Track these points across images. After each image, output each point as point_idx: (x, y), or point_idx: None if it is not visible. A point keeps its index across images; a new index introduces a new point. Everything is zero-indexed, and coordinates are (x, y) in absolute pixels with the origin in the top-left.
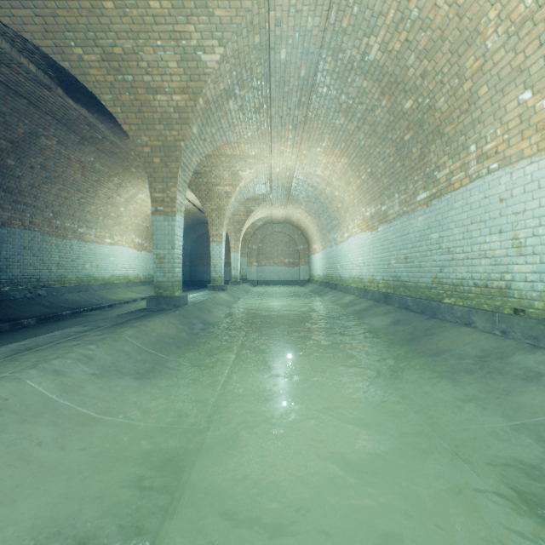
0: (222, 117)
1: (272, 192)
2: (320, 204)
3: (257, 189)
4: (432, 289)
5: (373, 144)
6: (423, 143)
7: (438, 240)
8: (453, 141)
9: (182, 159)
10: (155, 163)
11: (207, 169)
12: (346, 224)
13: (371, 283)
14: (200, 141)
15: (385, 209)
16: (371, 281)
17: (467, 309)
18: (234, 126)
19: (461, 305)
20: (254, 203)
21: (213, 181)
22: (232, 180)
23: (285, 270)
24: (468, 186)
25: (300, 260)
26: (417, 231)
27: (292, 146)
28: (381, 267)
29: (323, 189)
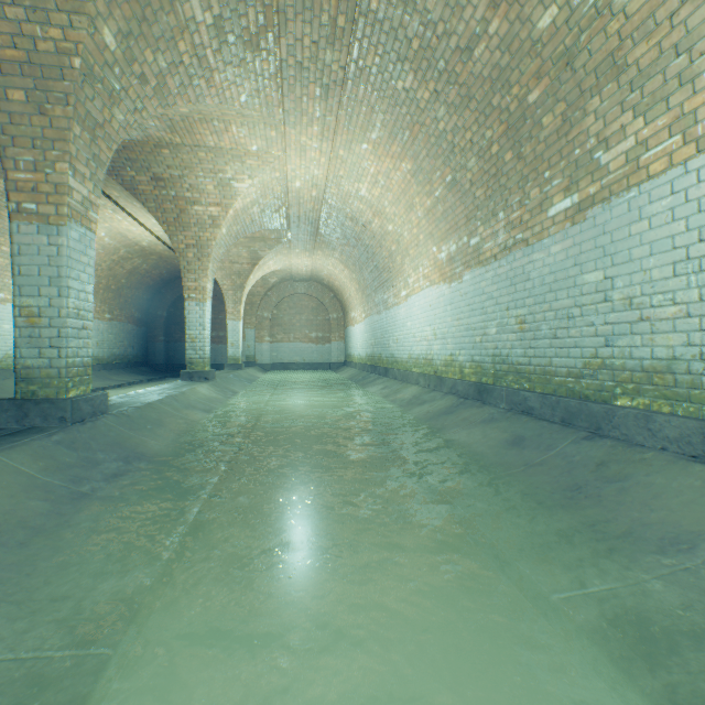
0: (179, 33)
1: (290, 228)
2: (363, 249)
3: (266, 219)
4: (585, 378)
5: (462, 124)
6: (571, 100)
7: (601, 284)
8: (652, 75)
9: (82, 102)
10: (12, 100)
11: (174, 171)
12: (403, 276)
13: (449, 366)
14: (131, 78)
15: (477, 241)
16: (449, 363)
17: (701, 424)
18: (210, 69)
19: (667, 412)
20: (263, 246)
21: (187, 196)
22: (221, 197)
23: (312, 348)
24: (694, 160)
25: (332, 334)
26: (549, 272)
27: (321, 137)
28: (469, 341)
29: (368, 222)
